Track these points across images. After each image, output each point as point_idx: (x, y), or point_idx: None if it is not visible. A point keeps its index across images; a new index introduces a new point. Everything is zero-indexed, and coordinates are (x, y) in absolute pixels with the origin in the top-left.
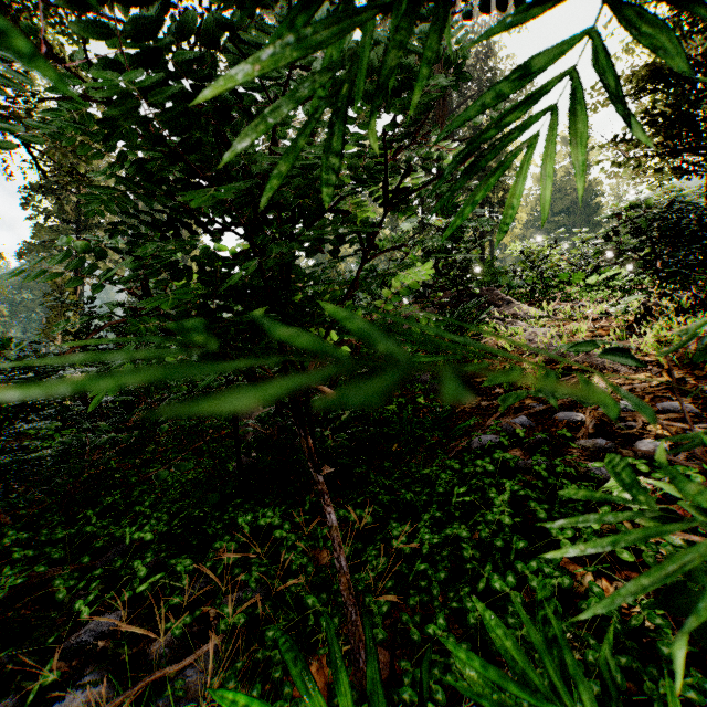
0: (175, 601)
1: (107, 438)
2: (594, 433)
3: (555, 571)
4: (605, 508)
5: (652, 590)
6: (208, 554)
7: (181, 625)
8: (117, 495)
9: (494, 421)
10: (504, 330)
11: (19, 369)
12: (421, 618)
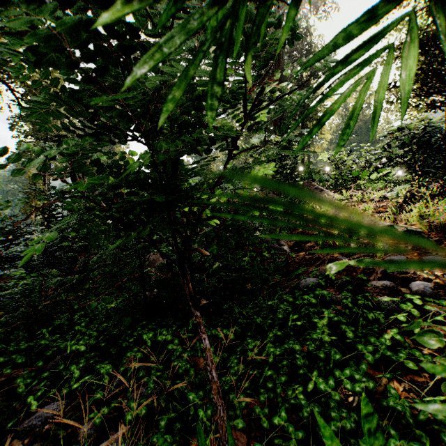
0: (97, 396)
1: (56, 280)
2: (382, 277)
3: (363, 377)
4: (394, 330)
5: (429, 389)
6: (122, 360)
7: (101, 415)
8: (63, 318)
9: (314, 268)
10: (318, 208)
11: (2, 233)
12: (269, 410)
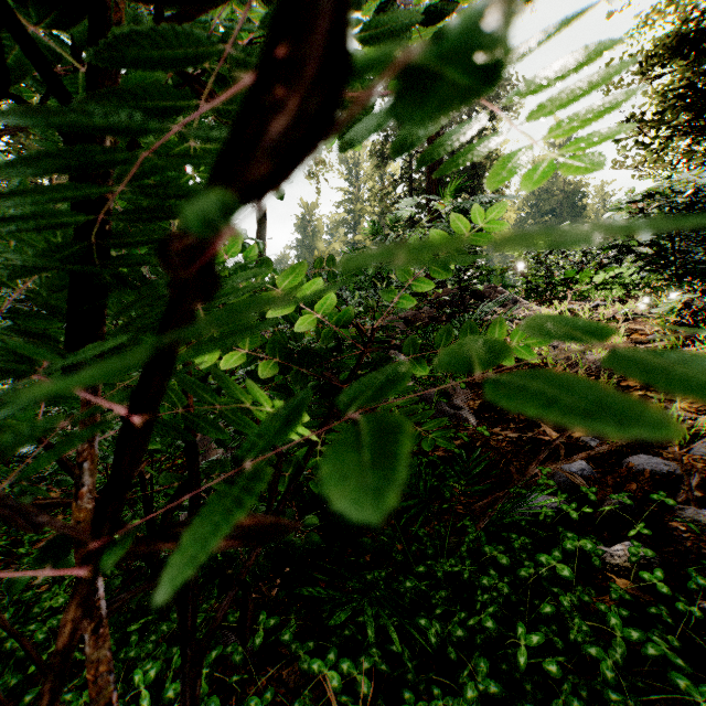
0: None
1: None
2: (704, 497)
3: None
4: None
5: None
6: None
7: None
8: None
9: (541, 470)
10: None
11: None
12: None
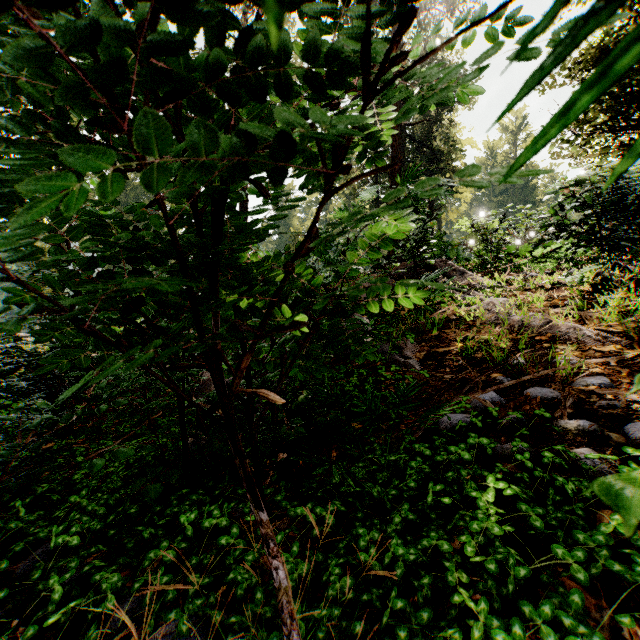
0: None
1: (40, 419)
2: (574, 413)
3: (578, 623)
4: (616, 517)
5: None
6: (144, 560)
7: None
8: (53, 482)
9: (462, 397)
10: (460, 300)
11: None
12: None
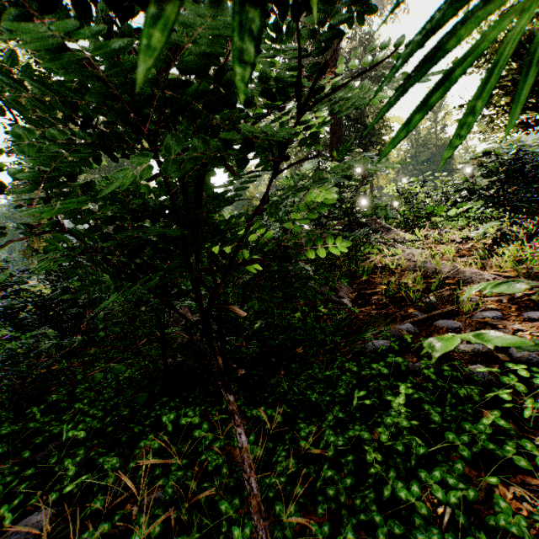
0: (95, 506)
1: (51, 344)
2: None
3: (459, 483)
4: (495, 413)
5: None
6: (135, 450)
7: (98, 534)
8: (61, 393)
9: (384, 328)
10: (386, 251)
11: None
12: (330, 527)
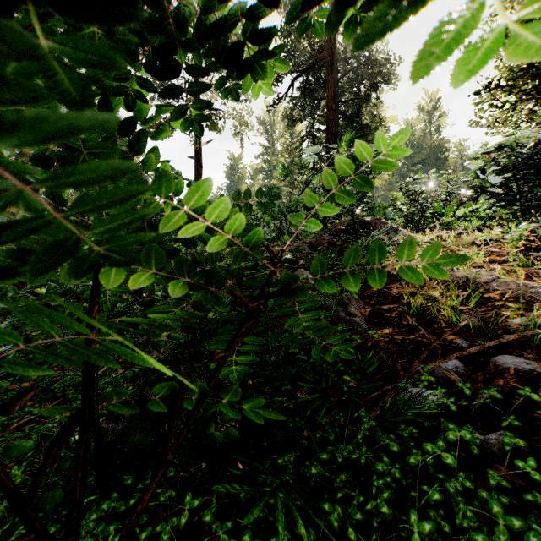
0: None
1: None
2: None
3: None
4: None
5: None
6: None
7: None
8: None
9: (423, 367)
10: None
11: None
12: None
